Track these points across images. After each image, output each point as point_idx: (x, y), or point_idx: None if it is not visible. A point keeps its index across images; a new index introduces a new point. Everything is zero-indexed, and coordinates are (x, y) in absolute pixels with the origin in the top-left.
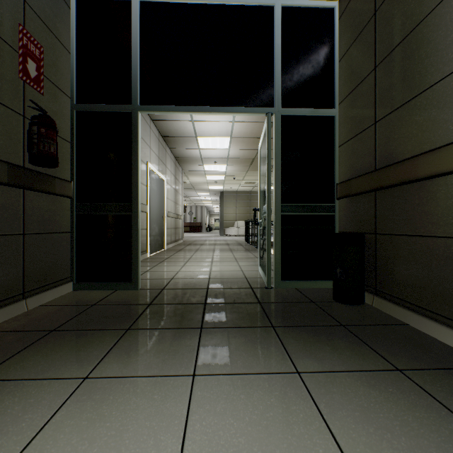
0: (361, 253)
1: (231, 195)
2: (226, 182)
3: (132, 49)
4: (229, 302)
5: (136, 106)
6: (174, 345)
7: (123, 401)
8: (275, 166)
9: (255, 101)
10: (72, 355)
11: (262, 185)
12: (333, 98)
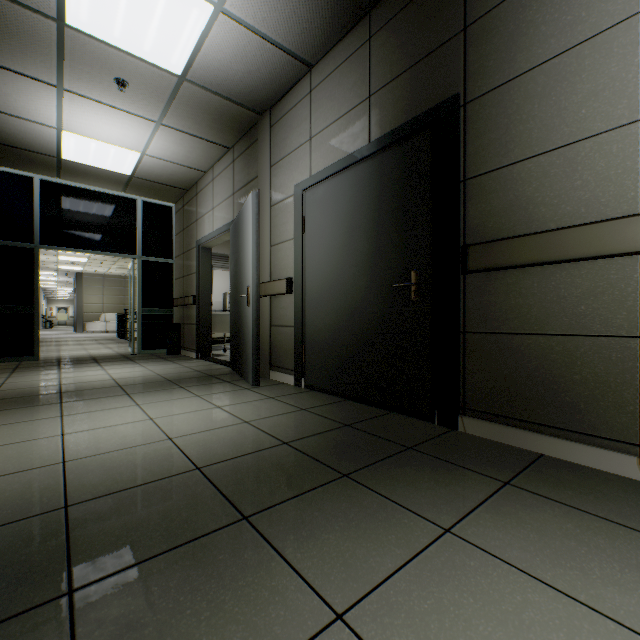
0: (178, 332)
1: (96, 279)
2: (90, 264)
3: (35, 209)
4: (110, 358)
5: (38, 245)
6: (88, 364)
7: (80, 368)
8: (138, 288)
9: (125, 250)
10: (44, 368)
11: (131, 294)
12: (173, 253)
